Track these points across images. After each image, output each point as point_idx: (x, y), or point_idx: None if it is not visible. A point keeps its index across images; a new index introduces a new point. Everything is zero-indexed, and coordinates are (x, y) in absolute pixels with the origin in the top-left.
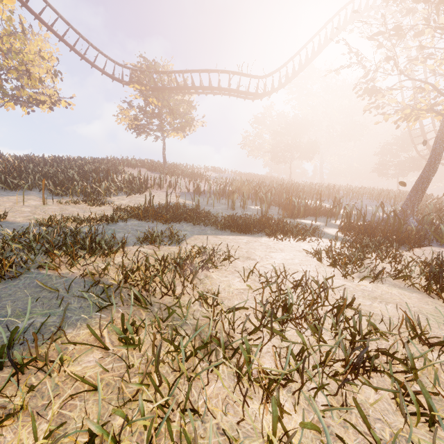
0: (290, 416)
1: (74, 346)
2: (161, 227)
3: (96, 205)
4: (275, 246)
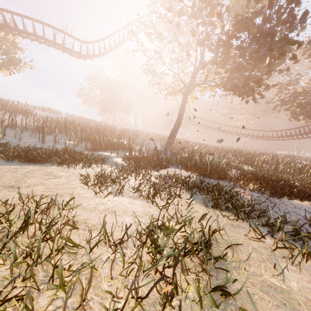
0: None
1: None
2: None
3: None
4: (57, 173)
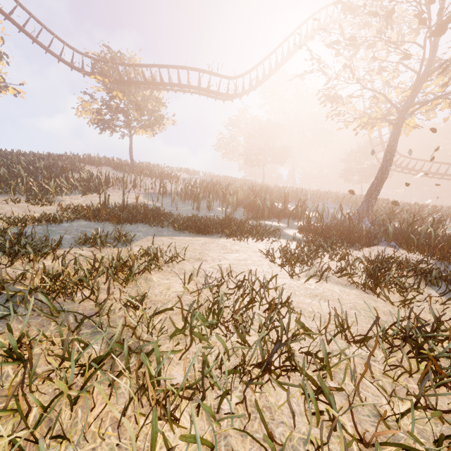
0: (186, 430)
1: None
2: (113, 228)
3: (41, 204)
4: (231, 247)
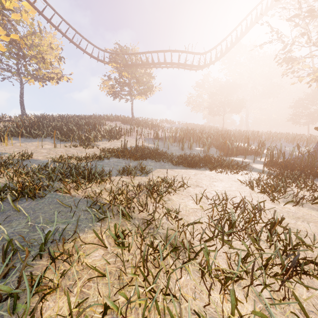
0: (242, 304)
1: (85, 245)
2: (133, 163)
3: (88, 148)
4: (216, 177)
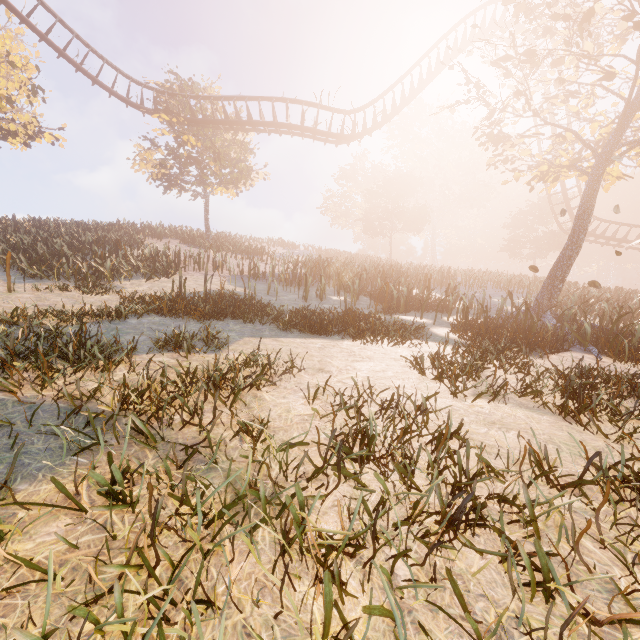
0: (356, 600)
1: (27, 511)
2: (196, 326)
3: (96, 293)
4: (361, 353)
